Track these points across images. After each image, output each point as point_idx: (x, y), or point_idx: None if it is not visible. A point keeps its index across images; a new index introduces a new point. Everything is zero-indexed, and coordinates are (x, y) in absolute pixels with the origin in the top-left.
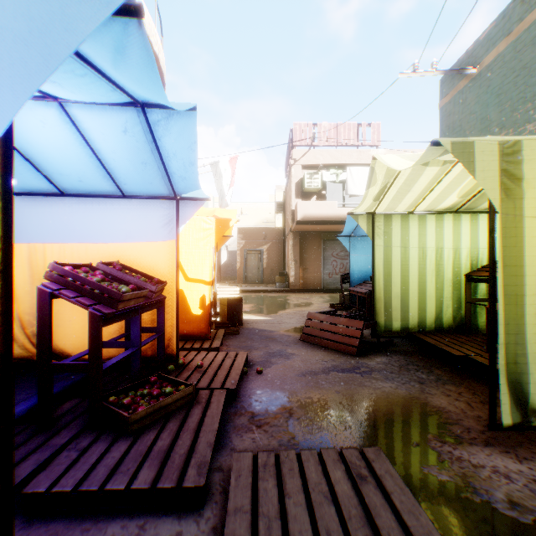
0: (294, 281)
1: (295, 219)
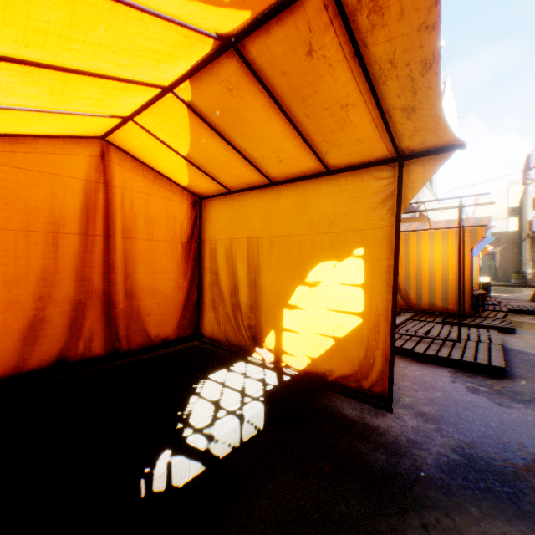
0: (530, 278)
1: (530, 228)
